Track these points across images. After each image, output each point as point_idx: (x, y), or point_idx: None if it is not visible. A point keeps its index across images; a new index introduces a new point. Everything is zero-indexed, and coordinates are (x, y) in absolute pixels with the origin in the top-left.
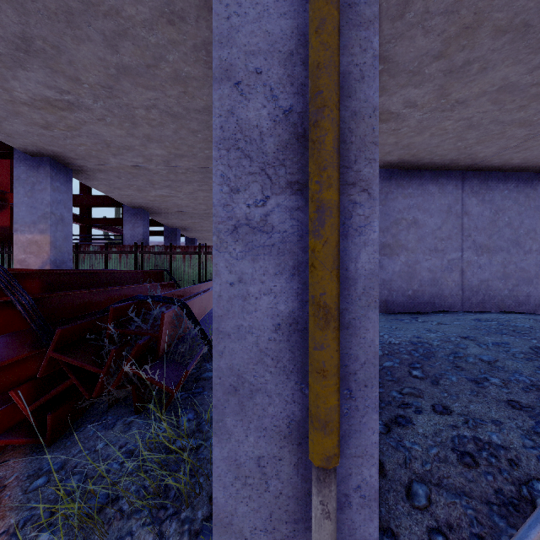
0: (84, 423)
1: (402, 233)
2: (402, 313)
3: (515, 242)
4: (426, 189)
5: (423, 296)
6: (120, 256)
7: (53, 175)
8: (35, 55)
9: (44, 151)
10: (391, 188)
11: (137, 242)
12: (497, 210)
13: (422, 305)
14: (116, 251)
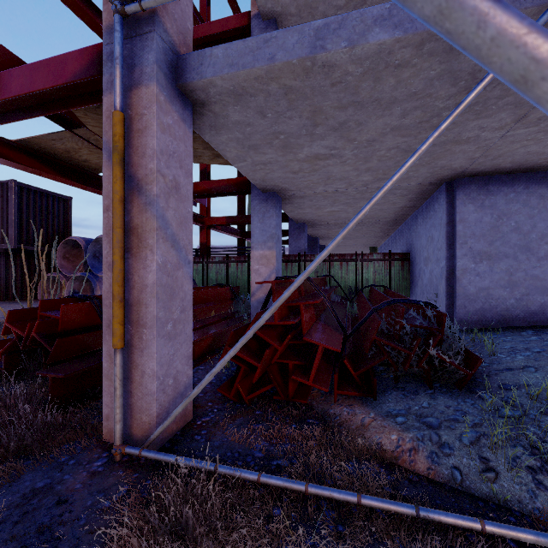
0: (385, 389)
1: None
2: None
3: None
4: None
5: None
6: (286, 264)
7: (276, 204)
8: (339, 130)
9: (275, 188)
10: None
11: (300, 252)
12: None
13: None
14: (284, 260)
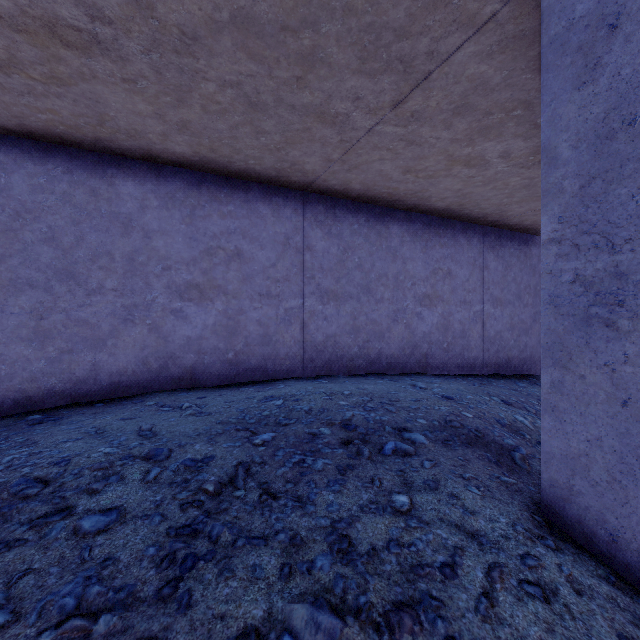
0: None
1: (219, 268)
2: (216, 386)
3: (366, 288)
4: (255, 209)
5: (251, 360)
6: None
7: None
8: None
9: None
10: (202, 200)
11: None
12: (346, 247)
13: (249, 372)
14: None
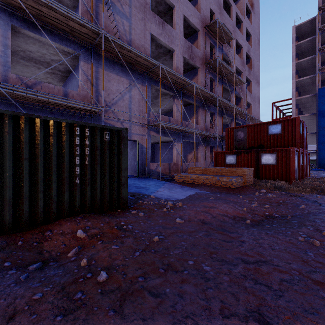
0: None
1: None
2: None
3: None
4: None
5: None
6: None
7: None
8: None
9: None
10: None
11: None
12: None
13: None
14: None
